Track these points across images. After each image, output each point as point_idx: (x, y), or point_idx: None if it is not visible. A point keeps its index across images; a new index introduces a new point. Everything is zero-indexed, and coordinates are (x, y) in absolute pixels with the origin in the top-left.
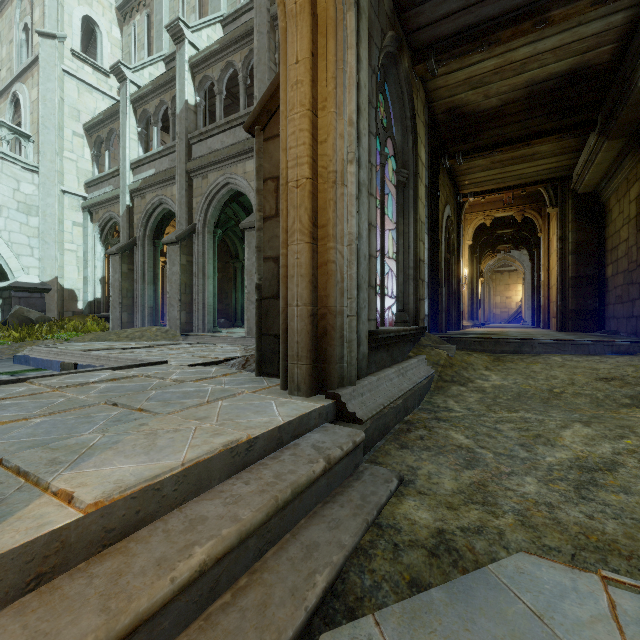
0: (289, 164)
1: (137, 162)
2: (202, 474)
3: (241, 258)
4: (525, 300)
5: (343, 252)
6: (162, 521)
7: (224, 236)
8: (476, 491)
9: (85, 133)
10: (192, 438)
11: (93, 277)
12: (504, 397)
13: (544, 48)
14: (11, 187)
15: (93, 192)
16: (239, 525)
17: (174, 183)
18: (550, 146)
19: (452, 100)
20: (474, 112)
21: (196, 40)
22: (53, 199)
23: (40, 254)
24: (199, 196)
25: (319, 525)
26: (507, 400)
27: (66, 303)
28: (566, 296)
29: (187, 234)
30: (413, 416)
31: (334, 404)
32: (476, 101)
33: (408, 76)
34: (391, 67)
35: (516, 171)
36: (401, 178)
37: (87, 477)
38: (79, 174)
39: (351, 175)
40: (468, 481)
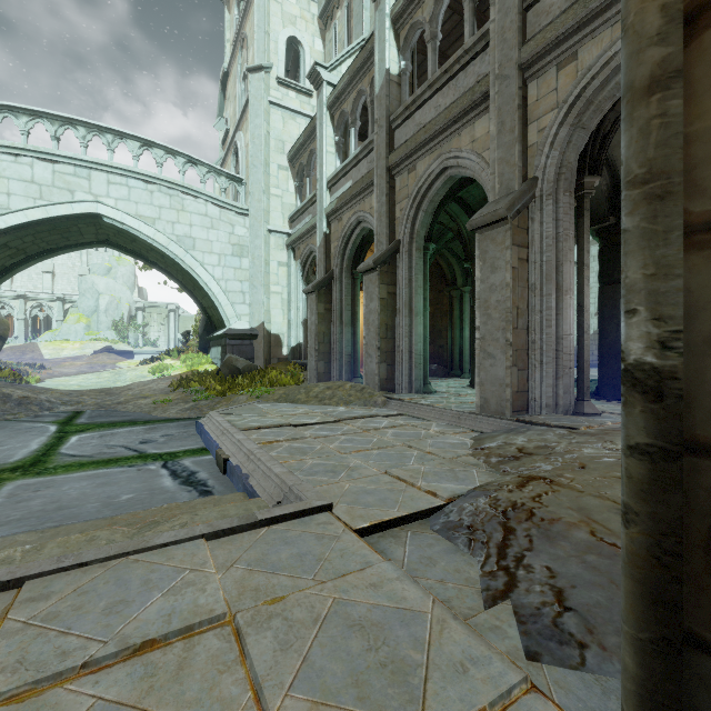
0: None
1: (333, 178)
2: None
3: (459, 284)
4: None
5: None
6: None
7: (437, 257)
8: None
9: (289, 164)
10: None
11: (295, 320)
12: None
13: None
14: (227, 234)
15: (295, 226)
16: None
17: (373, 191)
18: None
19: None
20: None
21: None
22: (260, 240)
23: (250, 299)
24: (404, 199)
25: None
26: None
27: (272, 349)
28: None
29: (388, 255)
30: None
31: None
32: None
33: None
34: None
35: None
36: None
37: None
38: (284, 210)
39: None
40: None
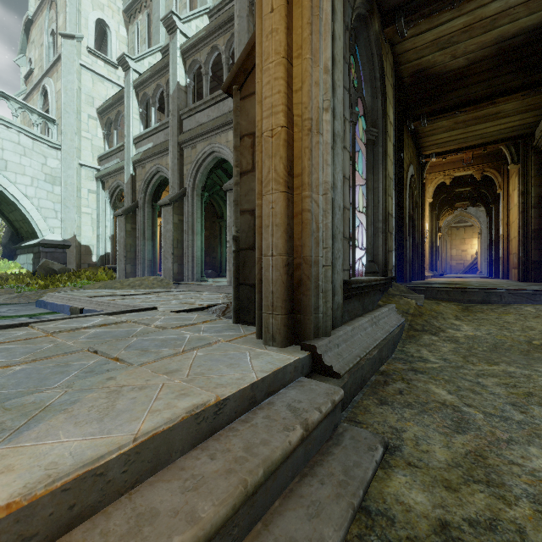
0: (264, 114)
1: (138, 137)
2: (160, 448)
3: (225, 218)
4: (481, 253)
5: (318, 201)
6: (104, 515)
7: (211, 199)
8: (475, 464)
9: (98, 116)
10: (155, 399)
11: (104, 235)
12: (479, 347)
13: (516, 1)
14: (40, 162)
15: (104, 164)
16: (196, 529)
17: (168, 154)
18: (514, 104)
19: (419, 62)
20: (440, 73)
21: (186, 30)
22: (72, 171)
23: (62, 216)
24: (189, 164)
25: (296, 511)
26: (483, 351)
27: (83, 257)
28: (528, 248)
29: (179, 197)
30: (388, 366)
31: (310, 356)
32: (443, 62)
33: (378, 38)
34: (362, 30)
35: (478, 131)
36: (370, 136)
37: (19, 456)
38: (93, 150)
39: (326, 123)
40: (462, 450)
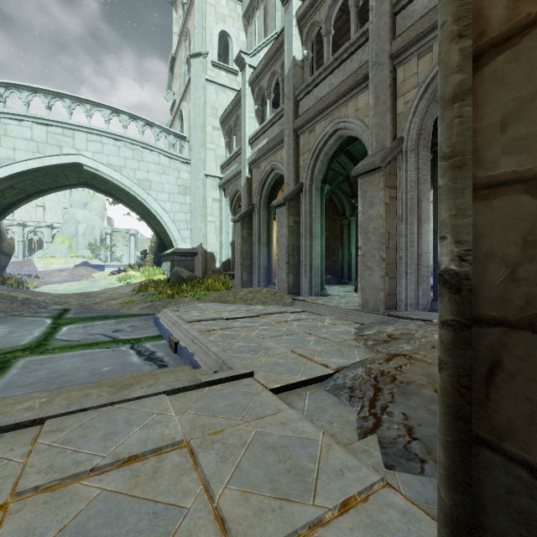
0: None
1: (254, 136)
2: None
3: (348, 214)
4: None
5: None
6: None
7: (331, 195)
8: None
9: (221, 126)
10: None
11: (225, 242)
12: None
13: None
14: (175, 178)
15: (225, 172)
16: None
17: (283, 146)
18: None
19: None
20: None
21: None
22: (199, 182)
23: (191, 226)
24: (306, 152)
25: None
26: None
27: (208, 263)
28: None
29: (294, 194)
30: None
31: None
32: None
33: None
34: None
35: None
36: None
37: None
38: (217, 160)
39: None
40: None
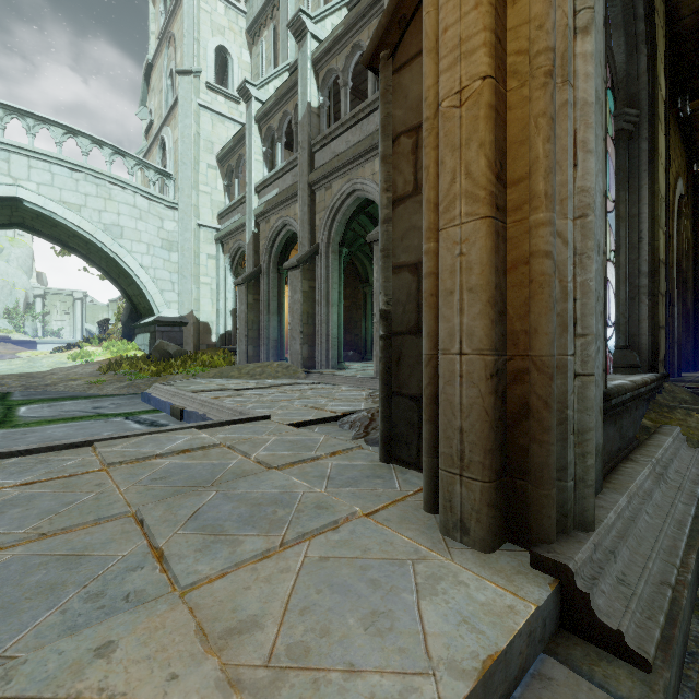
0: (442, 63)
1: (262, 184)
2: None
3: (371, 281)
4: None
5: (567, 232)
6: None
7: (352, 258)
8: None
9: (218, 164)
10: None
11: (224, 309)
12: None
13: None
14: (156, 226)
15: (224, 223)
16: None
17: (297, 200)
18: None
19: None
20: None
21: (319, 31)
22: (190, 233)
23: (179, 289)
24: (322, 211)
25: None
26: None
27: (201, 336)
28: None
29: (309, 256)
30: None
31: (556, 591)
32: None
33: None
34: None
35: None
36: (624, 125)
37: None
38: (213, 206)
39: (585, 59)
40: None
